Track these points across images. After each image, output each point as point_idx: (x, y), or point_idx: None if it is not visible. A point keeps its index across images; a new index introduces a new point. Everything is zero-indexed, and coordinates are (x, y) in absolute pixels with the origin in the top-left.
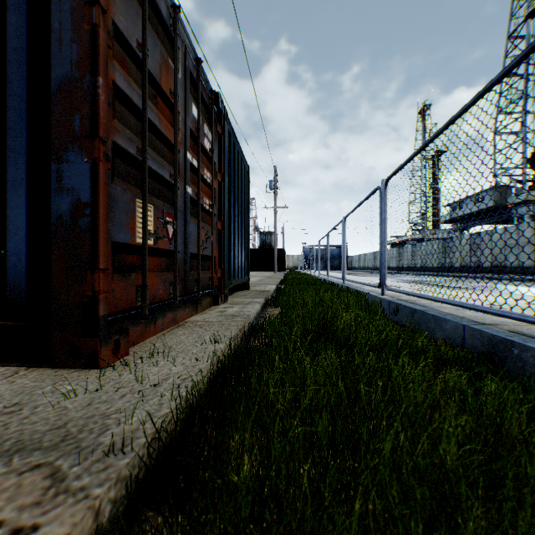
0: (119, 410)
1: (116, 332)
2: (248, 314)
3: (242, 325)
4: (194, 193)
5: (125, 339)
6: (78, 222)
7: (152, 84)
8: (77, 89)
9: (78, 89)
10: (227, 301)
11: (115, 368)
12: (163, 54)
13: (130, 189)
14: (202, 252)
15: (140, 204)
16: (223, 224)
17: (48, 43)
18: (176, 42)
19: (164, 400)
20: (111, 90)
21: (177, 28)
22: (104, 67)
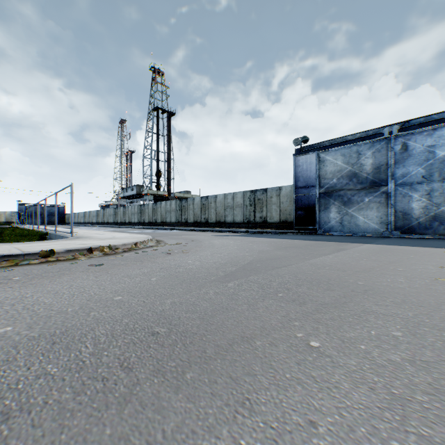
0: None
1: None
2: None
3: None
4: None
5: None
6: None
7: None
8: None
9: None
10: None
11: None
12: None
13: None
14: None
15: None
16: None
17: None
18: None
19: None
20: None
21: None
22: None
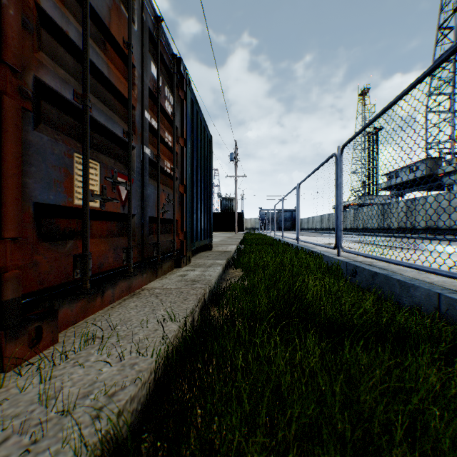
0: None
1: (37, 317)
2: (209, 279)
3: (201, 294)
4: (153, 155)
5: (52, 324)
6: None
7: (99, 27)
8: None
9: None
10: (190, 263)
11: (28, 369)
12: None
13: (66, 141)
14: (163, 216)
15: (80, 159)
16: (186, 188)
17: None
18: None
19: (63, 454)
20: (33, 13)
21: None
22: None
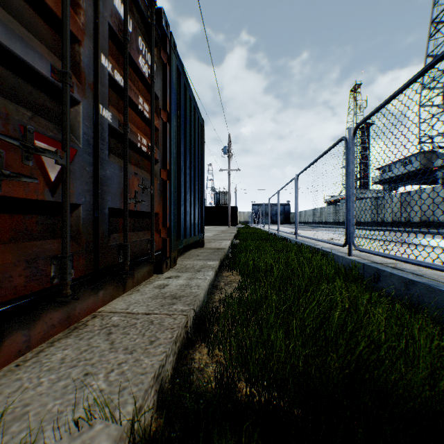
0: None
1: None
2: (196, 294)
3: (180, 327)
4: (117, 122)
5: None
6: None
7: None
8: None
9: None
10: (175, 265)
11: None
12: None
13: None
14: (134, 207)
15: None
16: (169, 174)
17: None
18: None
19: None
20: None
21: None
22: None
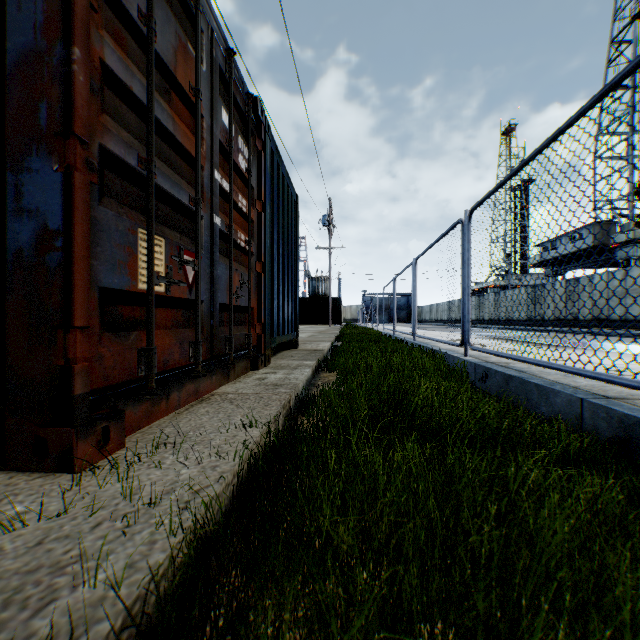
0: (84, 554)
1: (104, 416)
2: (295, 383)
3: (286, 399)
4: (224, 225)
5: (119, 426)
6: (44, 259)
7: (163, 74)
8: (43, 64)
9: (45, 66)
10: (269, 364)
11: (99, 470)
12: (179, 35)
13: (130, 214)
14: (236, 302)
15: (144, 236)
16: (264, 266)
17: (5, 3)
18: (199, 21)
19: (158, 534)
20: (98, 72)
21: (200, 3)
22: (84, 34)
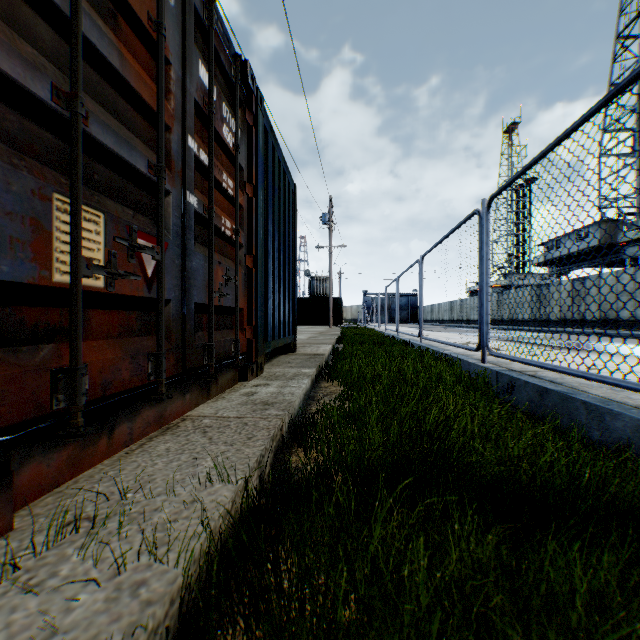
0: None
1: None
2: (290, 401)
3: (276, 427)
4: (202, 206)
5: None
6: None
7: None
8: None
9: None
10: (262, 373)
11: None
12: None
13: (37, 171)
14: (219, 302)
15: (65, 205)
16: (255, 260)
17: None
18: None
19: None
20: None
21: None
22: None
